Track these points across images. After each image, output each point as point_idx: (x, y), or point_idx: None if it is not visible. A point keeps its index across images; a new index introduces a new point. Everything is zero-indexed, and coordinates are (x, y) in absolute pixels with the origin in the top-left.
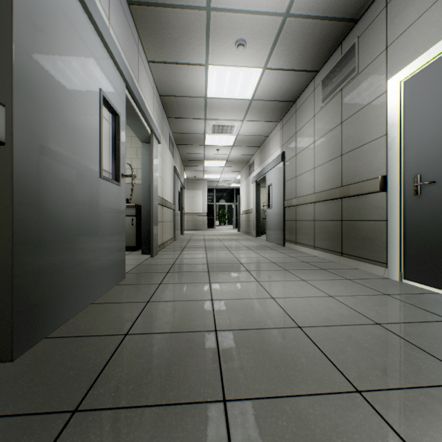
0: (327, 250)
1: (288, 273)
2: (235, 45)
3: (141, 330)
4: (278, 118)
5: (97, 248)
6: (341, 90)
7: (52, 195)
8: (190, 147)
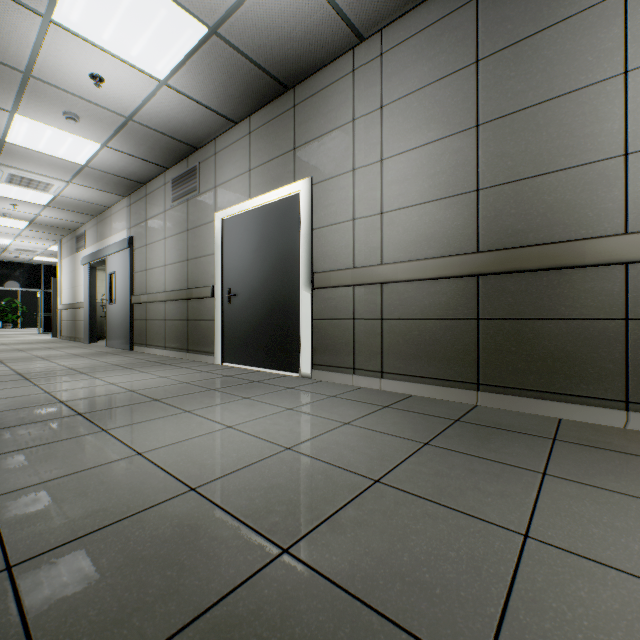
0: (177, 349)
1: (131, 370)
2: (64, 115)
3: None
4: (125, 193)
5: None
6: (188, 200)
7: None
8: None
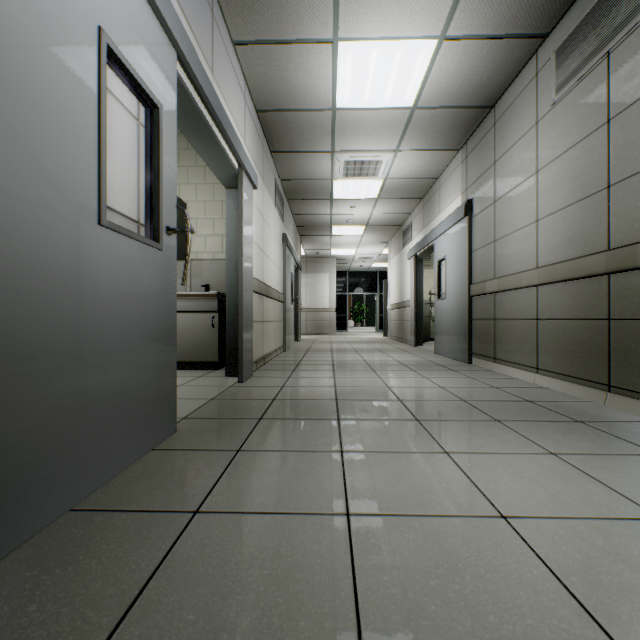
0: (570, 377)
1: (506, 431)
2: None
3: None
4: (459, 142)
5: (91, 380)
6: (607, 54)
7: None
8: (309, 204)
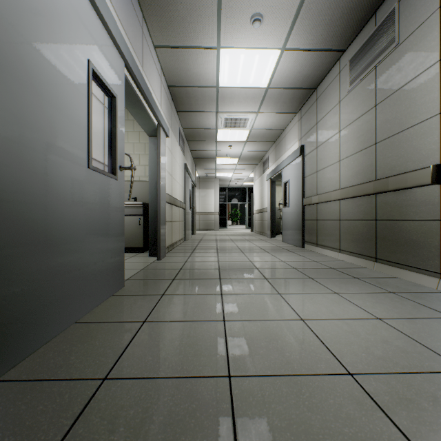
0: (356, 254)
1: (314, 283)
2: (250, 21)
3: (127, 371)
4: (296, 108)
5: (84, 253)
6: (375, 67)
7: (7, 186)
8: (201, 143)
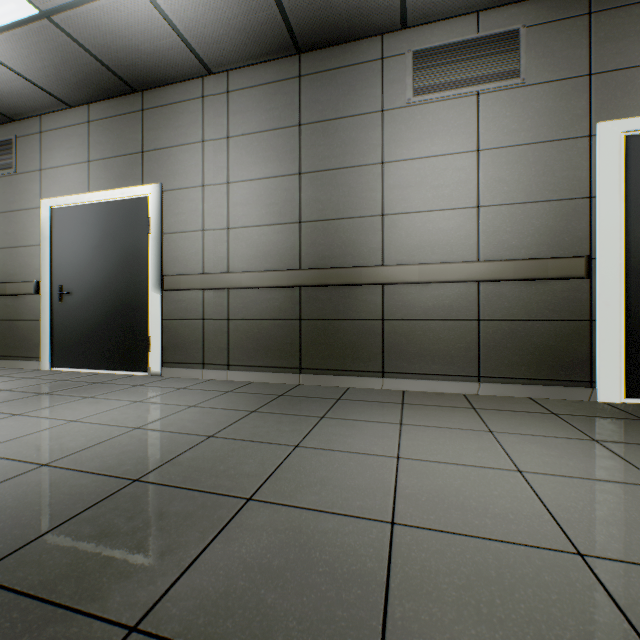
0: None
1: None
2: None
3: None
4: None
5: None
6: None
7: None
8: None
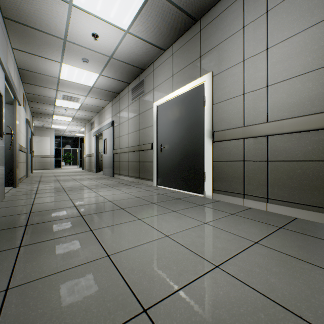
0: (134, 177)
1: (111, 188)
2: (82, 60)
3: (38, 211)
4: (110, 99)
5: None
6: (139, 98)
7: None
8: (41, 104)
